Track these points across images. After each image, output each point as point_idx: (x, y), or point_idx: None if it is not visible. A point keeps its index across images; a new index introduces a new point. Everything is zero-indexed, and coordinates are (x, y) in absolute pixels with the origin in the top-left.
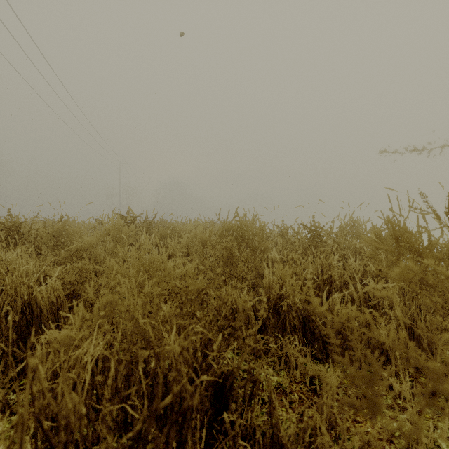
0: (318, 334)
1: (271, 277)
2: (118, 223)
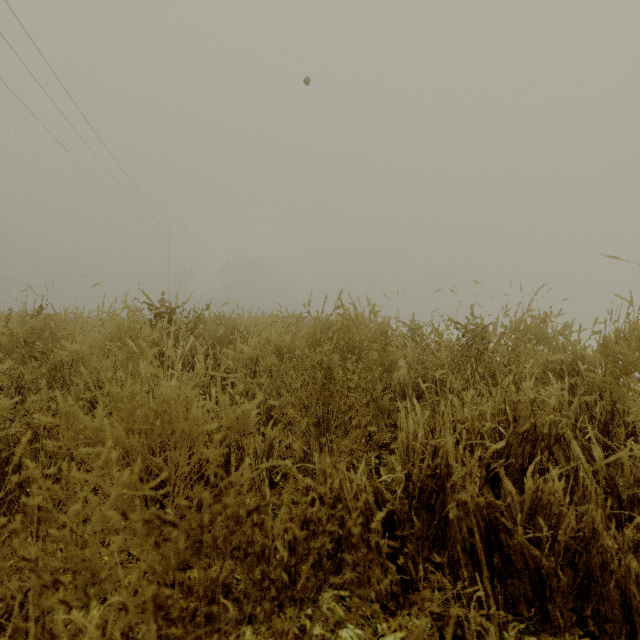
0: (521, 563)
1: (410, 428)
2: (134, 319)
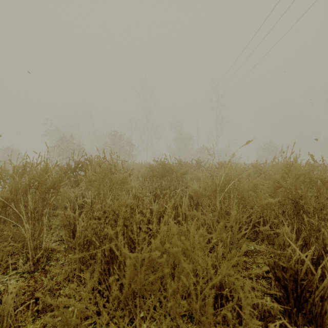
0: None
1: None
2: None
